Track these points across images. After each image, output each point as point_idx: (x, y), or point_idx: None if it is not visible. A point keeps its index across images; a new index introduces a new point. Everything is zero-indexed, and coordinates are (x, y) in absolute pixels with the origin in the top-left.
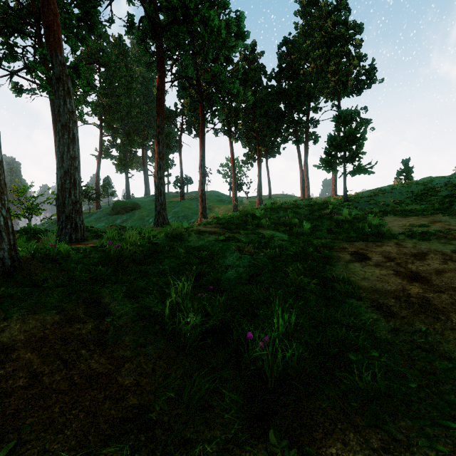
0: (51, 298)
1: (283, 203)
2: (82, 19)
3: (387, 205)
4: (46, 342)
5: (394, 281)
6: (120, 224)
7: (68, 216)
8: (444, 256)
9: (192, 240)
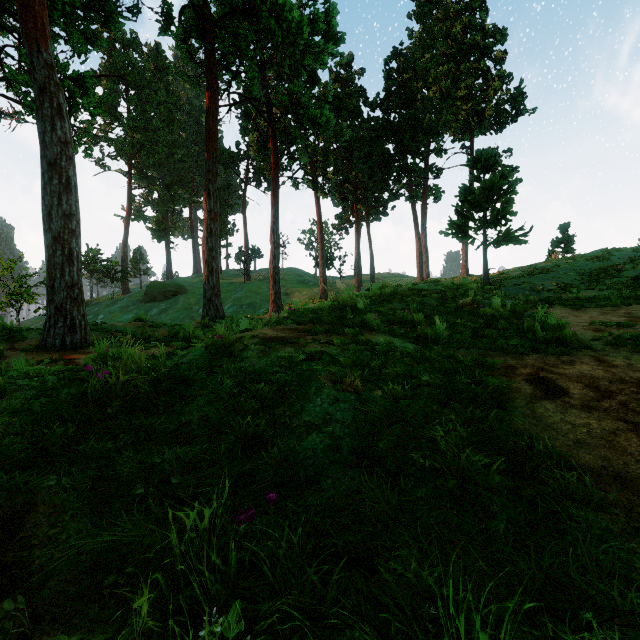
0: None
1: (396, 287)
2: (91, 6)
3: (548, 290)
4: None
5: None
6: (156, 315)
7: (59, 307)
8: None
9: (248, 356)
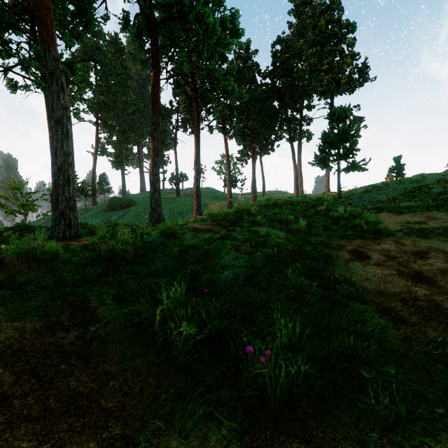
0: (34, 302)
1: (278, 200)
2: (77, 16)
3: (380, 202)
4: (22, 355)
5: (398, 282)
6: (115, 220)
7: (61, 212)
8: (446, 255)
9: (186, 238)
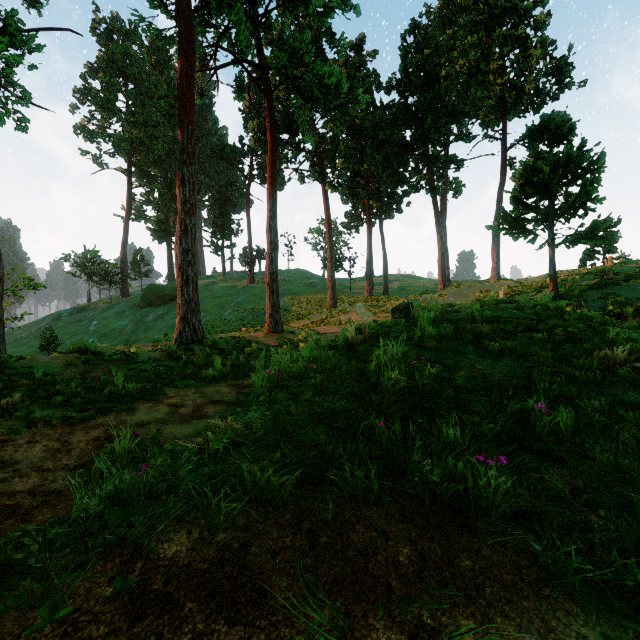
0: None
1: (448, 311)
2: None
3: None
4: None
5: None
6: (152, 321)
7: None
8: None
9: None
